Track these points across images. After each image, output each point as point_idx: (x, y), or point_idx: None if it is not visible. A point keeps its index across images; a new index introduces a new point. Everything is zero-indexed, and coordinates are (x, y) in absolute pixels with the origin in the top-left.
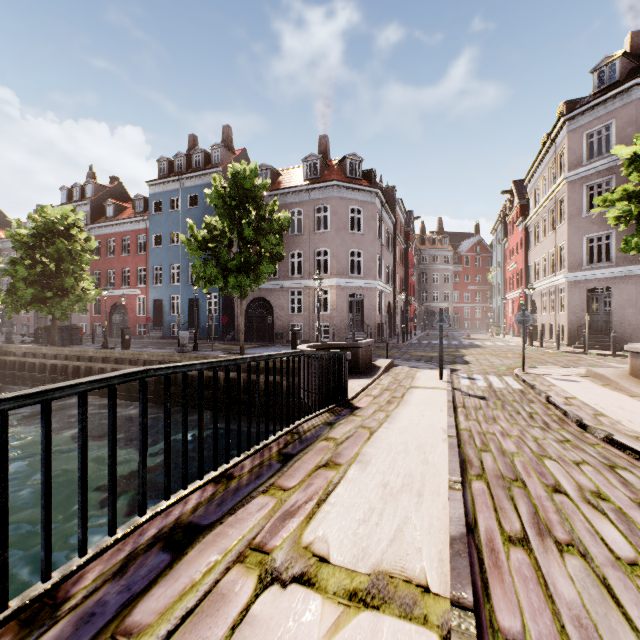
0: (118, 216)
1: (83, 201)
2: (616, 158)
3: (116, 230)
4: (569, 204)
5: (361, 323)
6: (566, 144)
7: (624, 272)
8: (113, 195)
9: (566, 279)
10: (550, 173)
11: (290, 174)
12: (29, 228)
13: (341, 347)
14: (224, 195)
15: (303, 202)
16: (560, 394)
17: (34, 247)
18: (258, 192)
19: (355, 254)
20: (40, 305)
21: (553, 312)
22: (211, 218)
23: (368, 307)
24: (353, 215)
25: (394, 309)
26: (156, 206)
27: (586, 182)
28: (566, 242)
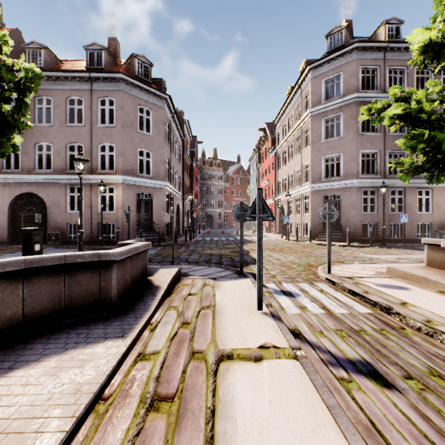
0: None
1: None
2: (344, 100)
3: None
4: (313, 132)
5: (150, 222)
6: (310, 87)
7: (349, 184)
8: None
9: (311, 189)
10: (296, 112)
11: (73, 64)
12: None
13: (69, 264)
14: None
15: (84, 91)
16: None
17: None
18: None
19: (144, 154)
20: None
21: (298, 214)
22: None
23: (157, 207)
24: (142, 115)
25: (182, 211)
26: None
27: (324, 116)
28: (310, 161)
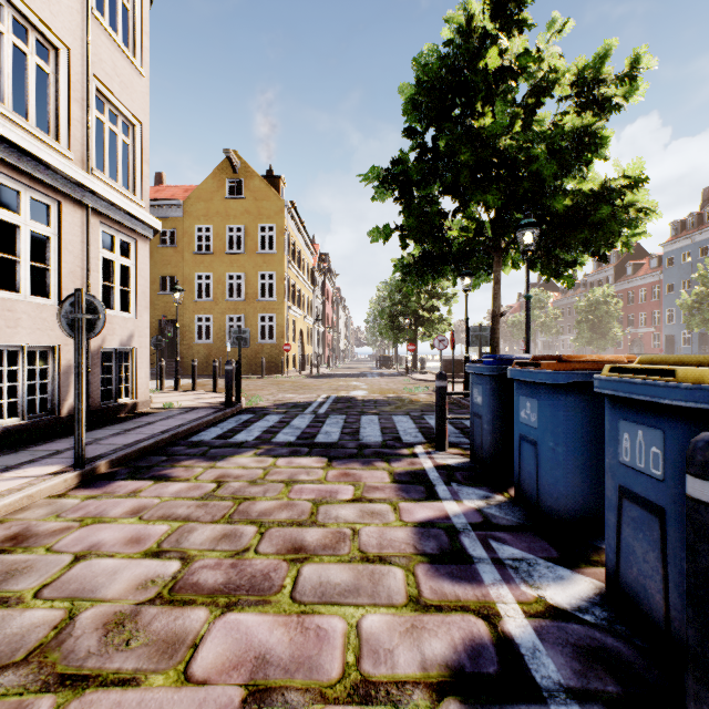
0: (635, 273)
1: (608, 268)
2: None
3: (633, 285)
4: None
5: None
6: None
7: None
8: (631, 256)
9: None
10: None
11: None
12: (583, 301)
13: None
14: (706, 274)
15: None
16: None
17: (587, 312)
18: None
19: None
20: (591, 343)
21: None
22: (698, 288)
23: None
24: None
25: None
26: (668, 260)
27: None
28: None
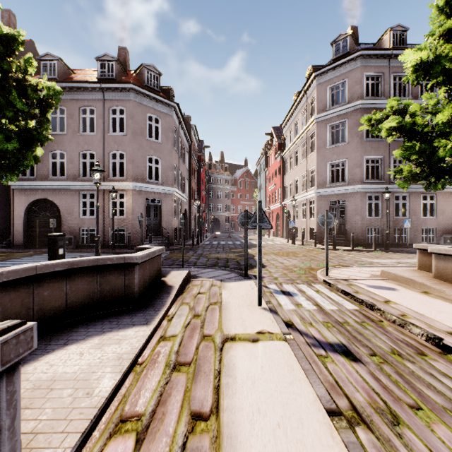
0: None
1: None
2: (349, 106)
3: None
4: (318, 138)
5: (159, 227)
6: (316, 94)
7: (354, 189)
8: None
9: (316, 194)
10: (302, 118)
11: (84, 74)
12: None
13: (100, 265)
14: None
15: (96, 101)
16: (431, 324)
17: None
18: (1, 41)
19: (153, 161)
20: None
21: (304, 219)
22: None
23: (166, 212)
24: (151, 123)
25: (190, 216)
26: None
27: (329, 123)
28: (316, 166)
